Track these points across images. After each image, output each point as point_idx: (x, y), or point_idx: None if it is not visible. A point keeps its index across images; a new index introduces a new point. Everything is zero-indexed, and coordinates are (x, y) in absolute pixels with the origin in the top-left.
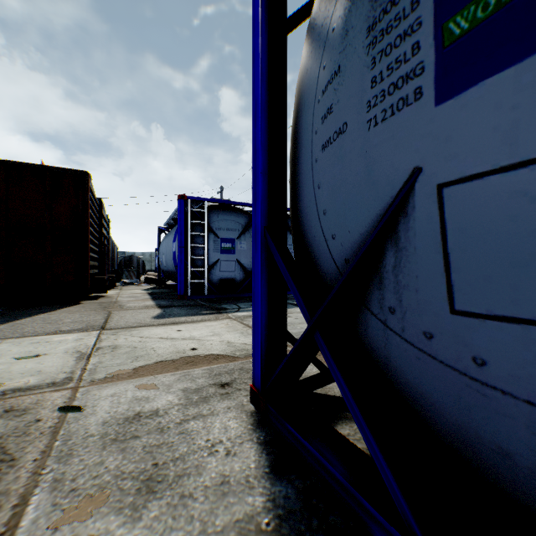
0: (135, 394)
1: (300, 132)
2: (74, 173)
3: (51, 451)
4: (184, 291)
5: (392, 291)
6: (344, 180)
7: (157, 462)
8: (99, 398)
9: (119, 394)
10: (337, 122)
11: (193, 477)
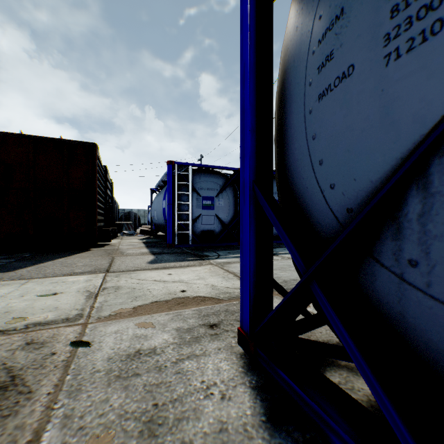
0: (135, 332)
1: (289, 89)
2: (85, 145)
3: (63, 385)
4: (172, 240)
5: (414, 241)
6: (349, 126)
7: (157, 403)
8: (104, 334)
9: (121, 331)
10: (340, 67)
11: (191, 422)
